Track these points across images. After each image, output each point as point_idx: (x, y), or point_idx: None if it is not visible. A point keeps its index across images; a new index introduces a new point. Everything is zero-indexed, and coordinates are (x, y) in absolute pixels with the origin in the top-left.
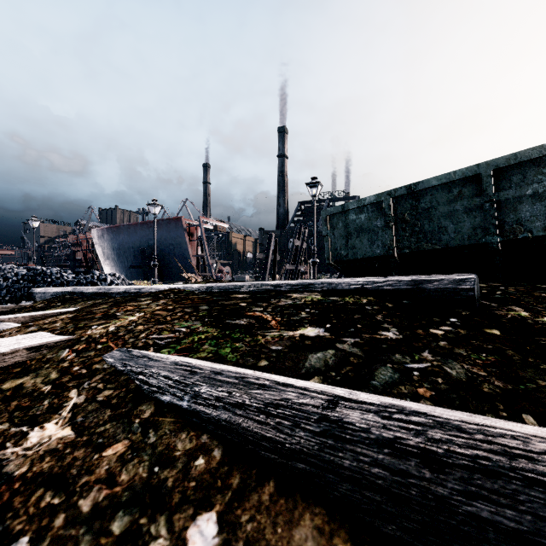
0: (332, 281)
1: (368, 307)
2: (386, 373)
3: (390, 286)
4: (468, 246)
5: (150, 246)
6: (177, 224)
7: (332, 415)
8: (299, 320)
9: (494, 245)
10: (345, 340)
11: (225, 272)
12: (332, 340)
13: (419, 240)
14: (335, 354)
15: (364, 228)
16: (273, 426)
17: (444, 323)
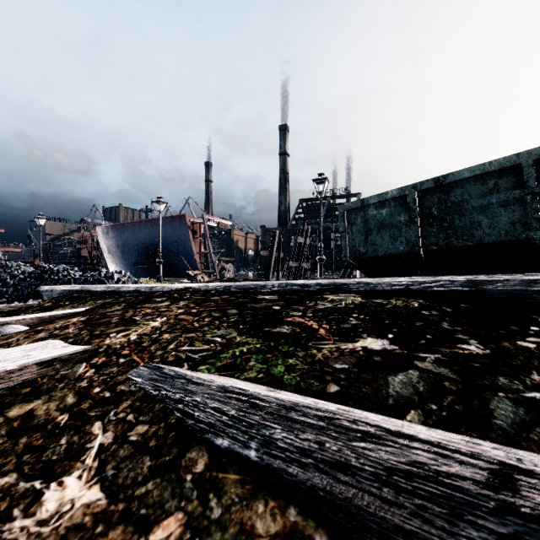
0: (369, 281)
1: (426, 312)
2: (505, 406)
3: (441, 287)
4: (506, 243)
5: (154, 244)
6: (181, 222)
7: (519, 503)
8: (352, 328)
9: (536, 241)
10: (422, 357)
11: (228, 269)
12: (406, 356)
13: (448, 236)
14: (421, 376)
15: (386, 223)
16: (412, 510)
17: (528, 333)
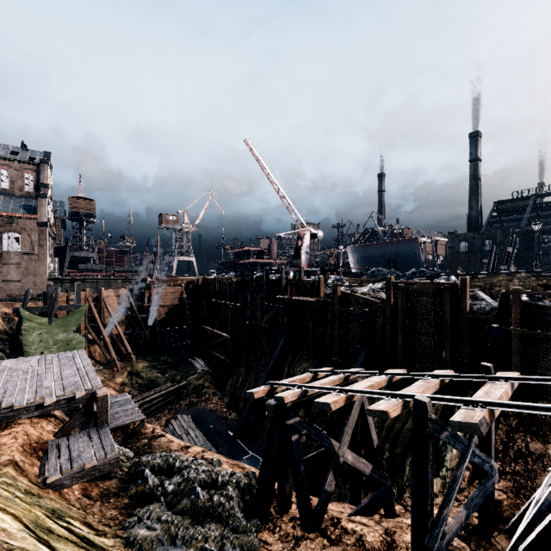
0: None
1: None
2: None
3: None
4: None
5: (391, 256)
6: (414, 242)
7: None
8: None
9: None
10: None
11: None
12: None
13: None
14: None
15: None
16: None
17: None
